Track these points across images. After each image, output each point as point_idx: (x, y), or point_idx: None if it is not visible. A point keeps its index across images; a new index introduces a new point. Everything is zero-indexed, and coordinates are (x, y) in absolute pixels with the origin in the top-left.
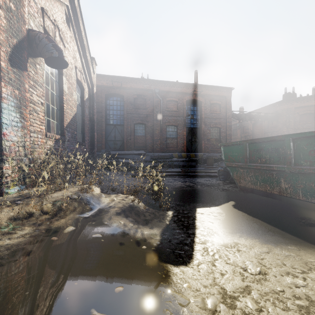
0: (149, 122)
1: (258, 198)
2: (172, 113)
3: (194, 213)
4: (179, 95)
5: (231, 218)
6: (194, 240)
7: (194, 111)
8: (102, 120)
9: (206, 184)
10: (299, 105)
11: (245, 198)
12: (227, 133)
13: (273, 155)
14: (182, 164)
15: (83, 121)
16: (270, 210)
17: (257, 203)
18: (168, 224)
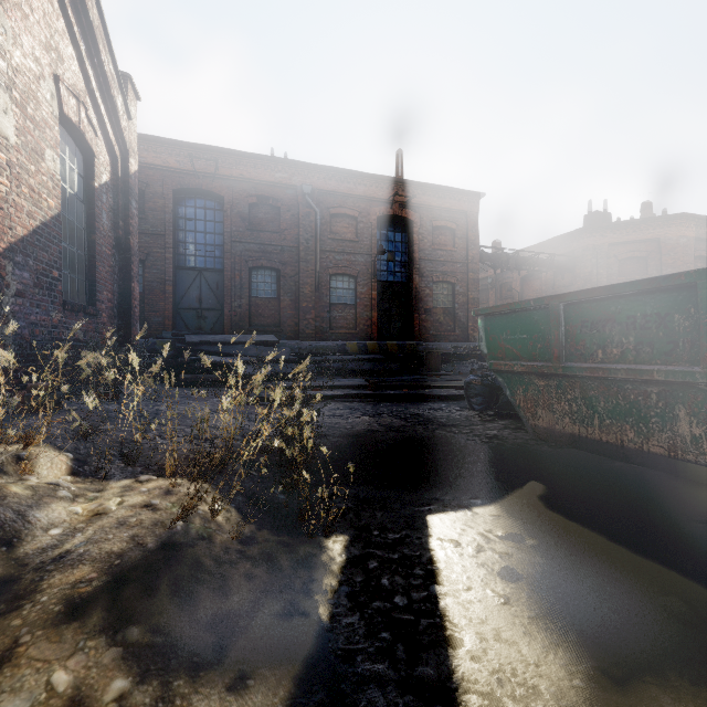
0: (289, 266)
1: (603, 467)
2: (343, 245)
3: (423, 544)
4: (362, 204)
5: (564, 566)
6: None
7: (395, 243)
8: (166, 256)
9: (438, 422)
10: (617, 239)
11: (567, 467)
12: (470, 297)
13: (652, 335)
14: (369, 368)
15: (91, 245)
16: (676, 519)
17: (613, 485)
18: (325, 621)
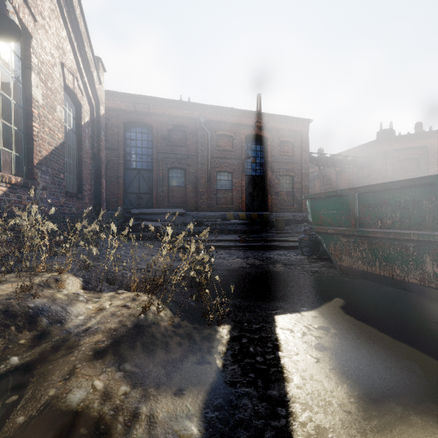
0: (191, 167)
1: (380, 290)
2: (224, 154)
3: (272, 330)
4: (236, 128)
5: (351, 344)
6: (291, 434)
7: (256, 152)
8: (119, 161)
9: (282, 262)
10: (399, 147)
11: (359, 290)
12: (303, 184)
13: (410, 213)
14: (240, 229)
15: (79, 158)
16: (420, 320)
17: (385, 301)
18: (220, 367)
